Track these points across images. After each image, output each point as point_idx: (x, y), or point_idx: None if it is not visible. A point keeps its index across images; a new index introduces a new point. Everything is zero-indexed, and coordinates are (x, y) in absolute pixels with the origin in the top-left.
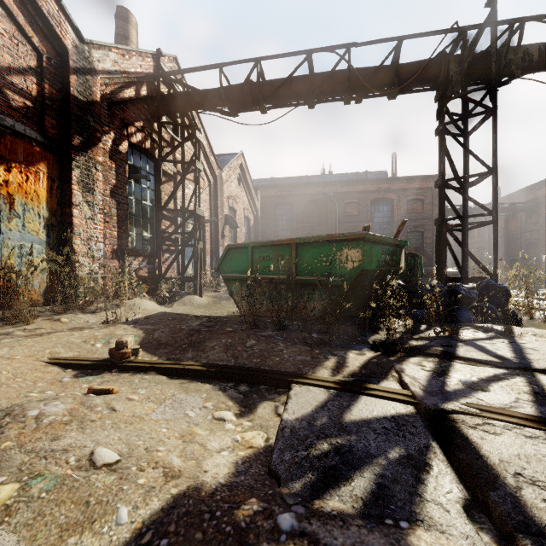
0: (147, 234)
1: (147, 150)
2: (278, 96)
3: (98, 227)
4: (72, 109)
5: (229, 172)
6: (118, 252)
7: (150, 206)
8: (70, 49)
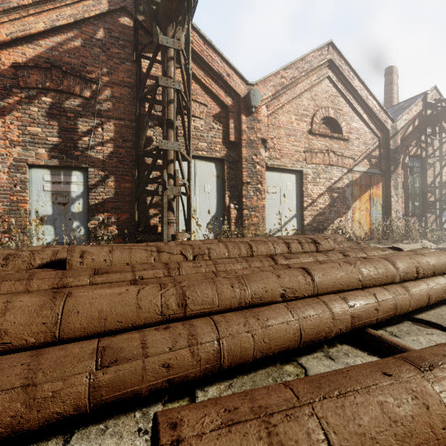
0: (416, 203)
1: (417, 155)
2: None
3: (399, 205)
4: (390, 155)
5: None
6: (404, 215)
7: (418, 187)
8: (389, 130)
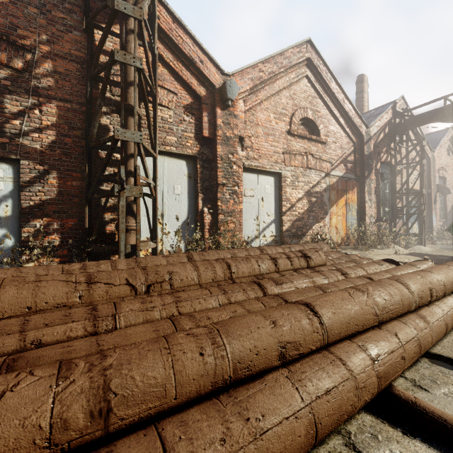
0: (386, 209)
1: (388, 162)
2: None
3: (372, 210)
4: (365, 160)
5: (439, 150)
6: (376, 220)
7: (388, 193)
8: (364, 135)
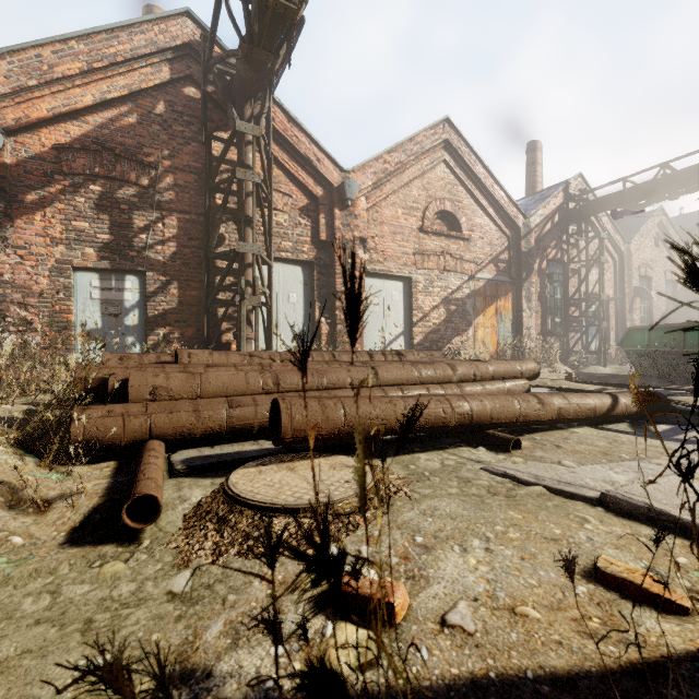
0: (557, 319)
1: (558, 260)
2: (690, 184)
3: (533, 321)
4: (522, 259)
5: (639, 241)
6: (541, 334)
7: (559, 299)
8: (521, 228)
